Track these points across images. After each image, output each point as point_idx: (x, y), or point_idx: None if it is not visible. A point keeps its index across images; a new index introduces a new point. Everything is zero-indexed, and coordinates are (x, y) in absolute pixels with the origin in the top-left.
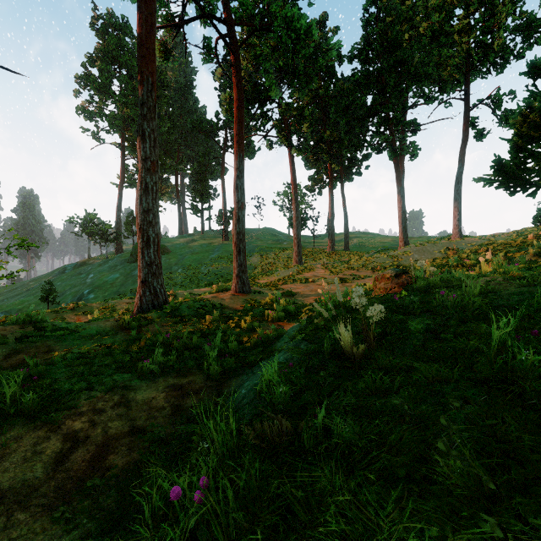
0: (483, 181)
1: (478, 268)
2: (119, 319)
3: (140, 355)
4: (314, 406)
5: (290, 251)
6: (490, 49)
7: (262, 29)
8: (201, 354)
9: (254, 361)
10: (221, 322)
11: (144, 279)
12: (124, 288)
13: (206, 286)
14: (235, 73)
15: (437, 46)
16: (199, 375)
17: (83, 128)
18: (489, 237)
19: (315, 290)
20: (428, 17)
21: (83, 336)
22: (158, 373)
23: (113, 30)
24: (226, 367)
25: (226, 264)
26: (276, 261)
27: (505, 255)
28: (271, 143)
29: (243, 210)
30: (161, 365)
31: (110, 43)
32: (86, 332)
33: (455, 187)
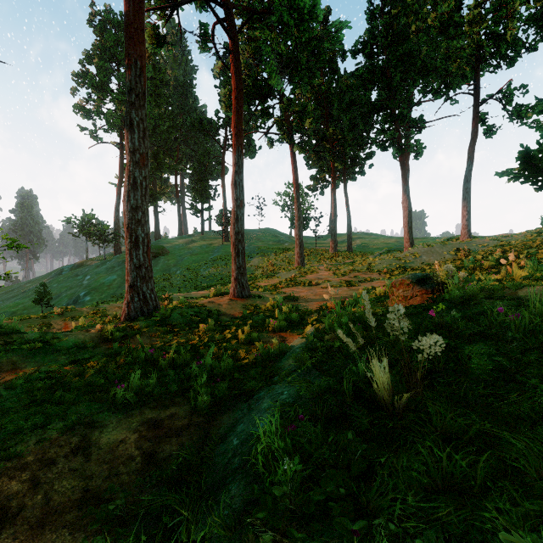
0: (508, 175)
1: (503, 272)
2: (102, 329)
3: (117, 377)
4: (341, 500)
5: (291, 252)
6: (502, 40)
7: (262, 11)
8: (189, 376)
9: (250, 389)
10: (215, 332)
11: (133, 283)
12: (121, 290)
13: (205, 288)
14: (233, 61)
15: (445, 38)
16: (184, 406)
17: (80, 127)
18: (501, 238)
19: (319, 294)
20: (435, 10)
21: (57, 349)
22: (133, 403)
23: (111, 26)
24: (217, 396)
25: (225, 265)
26: (278, 262)
27: (526, 257)
28: (272, 140)
29: (242, 208)
30: (137, 392)
31: (108, 40)
32: (61, 345)
33: (463, 185)
